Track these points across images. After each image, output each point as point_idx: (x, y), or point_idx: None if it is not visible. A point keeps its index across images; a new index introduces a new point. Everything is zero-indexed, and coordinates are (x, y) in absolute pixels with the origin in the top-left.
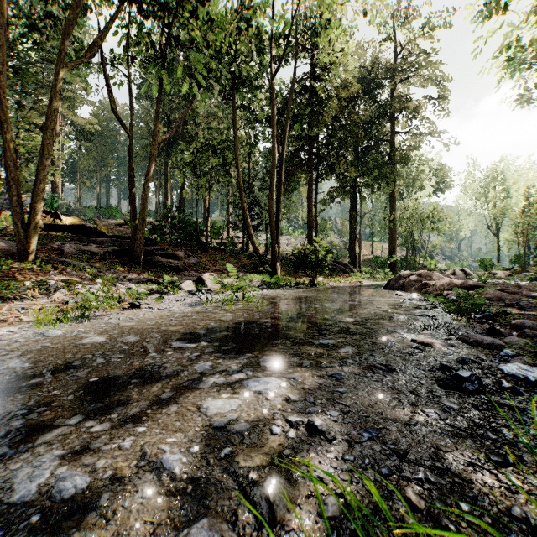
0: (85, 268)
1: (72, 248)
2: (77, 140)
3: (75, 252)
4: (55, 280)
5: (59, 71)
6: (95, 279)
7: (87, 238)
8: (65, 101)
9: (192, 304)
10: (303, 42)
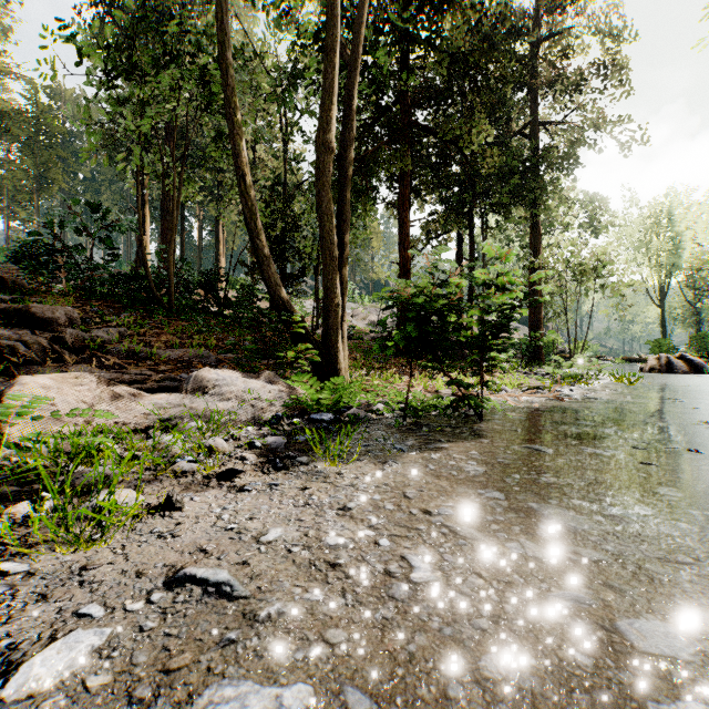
0: None
1: None
2: None
3: None
4: None
5: None
6: None
7: None
8: None
9: None
10: None
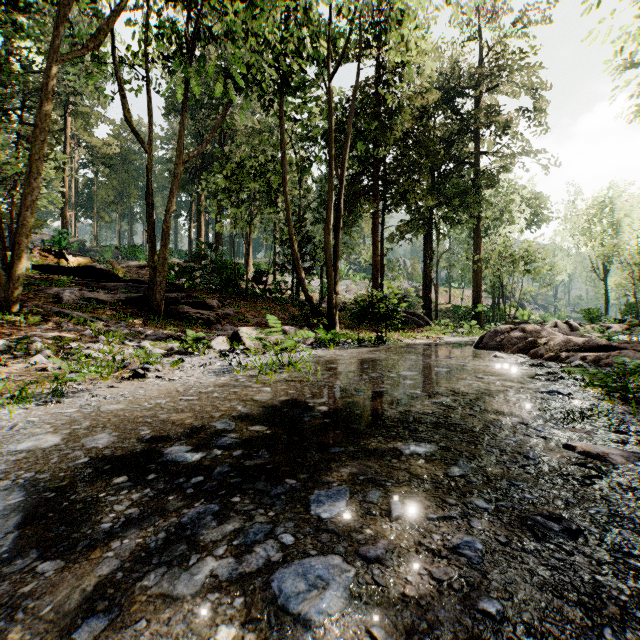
0: (86, 321)
1: (74, 295)
2: (93, 165)
3: (77, 300)
4: (42, 337)
5: (53, 66)
6: (97, 336)
7: (96, 283)
8: (77, 117)
9: (219, 372)
10: (367, 39)
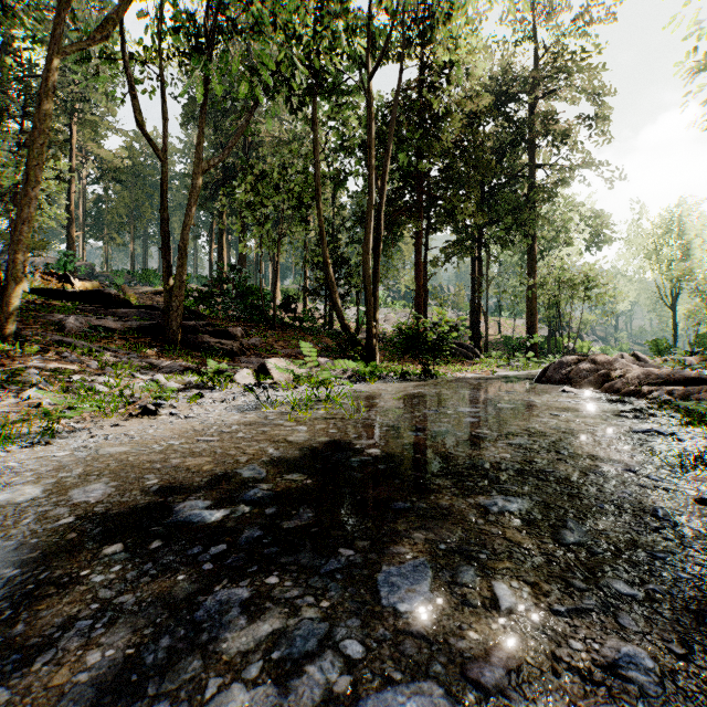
0: (91, 351)
1: (79, 323)
2: (102, 181)
3: (82, 328)
4: (40, 369)
5: (53, 58)
6: (103, 368)
7: (105, 309)
8: (85, 126)
9: (244, 409)
10: (409, 36)
